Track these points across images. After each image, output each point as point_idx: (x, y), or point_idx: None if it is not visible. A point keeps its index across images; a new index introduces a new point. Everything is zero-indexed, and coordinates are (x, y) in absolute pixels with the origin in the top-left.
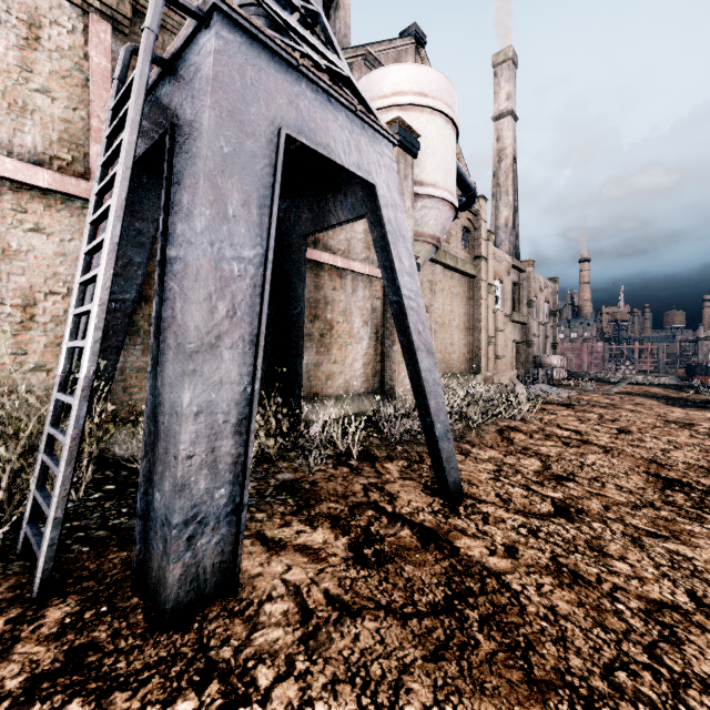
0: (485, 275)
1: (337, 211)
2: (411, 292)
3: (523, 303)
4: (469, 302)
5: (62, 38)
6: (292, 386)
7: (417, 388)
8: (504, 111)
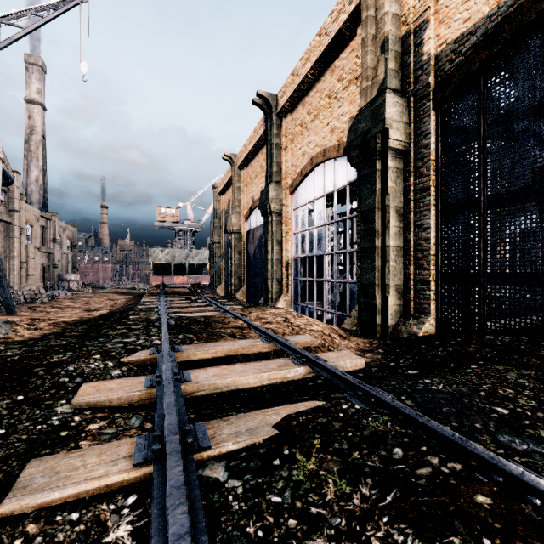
0: (19, 222)
1: None
2: None
3: (50, 240)
4: (6, 239)
5: None
6: None
7: None
8: (35, 100)
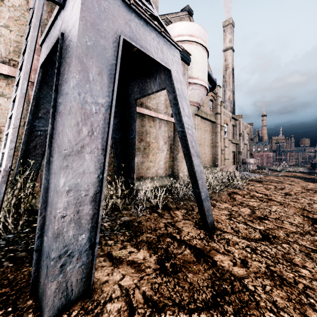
0: (220, 122)
1: (151, 86)
2: (188, 125)
3: (237, 134)
4: (213, 134)
5: (15, 0)
6: (130, 173)
7: (191, 174)
8: (228, 47)
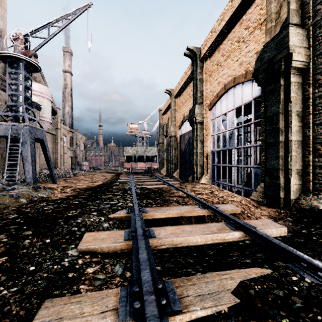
0: (60, 135)
1: None
2: (49, 154)
3: (74, 143)
4: (54, 143)
5: None
6: (14, 170)
7: (49, 168)
8: (67, 70)
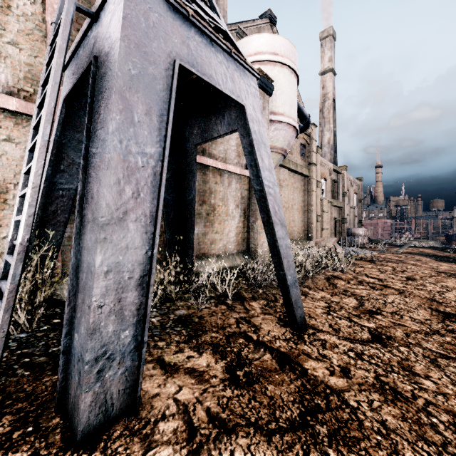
0: (315, 175)
1: (218, 127)
2: (269, 182)
3: (339, 194)
4: (305, 193)
5: (27, 7)
6: (187, 249)
7: (274, 251)
8: (327, 69)
